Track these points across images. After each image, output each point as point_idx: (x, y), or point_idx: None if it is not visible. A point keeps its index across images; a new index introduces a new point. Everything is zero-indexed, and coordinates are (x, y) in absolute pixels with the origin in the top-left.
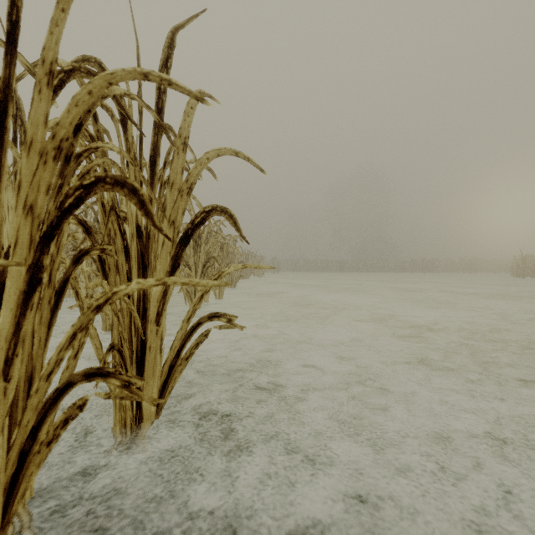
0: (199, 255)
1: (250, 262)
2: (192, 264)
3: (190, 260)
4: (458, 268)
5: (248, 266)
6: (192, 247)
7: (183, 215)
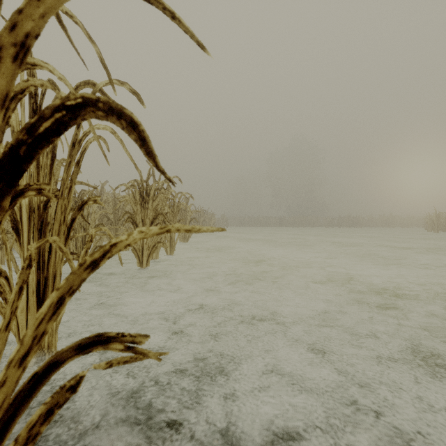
0: (147, 211)
1: (202, 219)
2: (139, 221)
3: (137, 217)
4: (378, 224)
5: (174, 228)
6: (139, 204)
7: (4, 107)
